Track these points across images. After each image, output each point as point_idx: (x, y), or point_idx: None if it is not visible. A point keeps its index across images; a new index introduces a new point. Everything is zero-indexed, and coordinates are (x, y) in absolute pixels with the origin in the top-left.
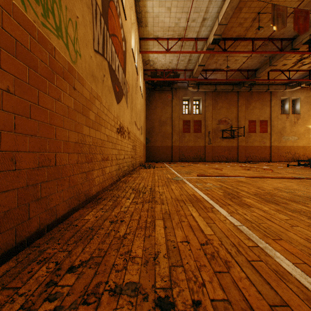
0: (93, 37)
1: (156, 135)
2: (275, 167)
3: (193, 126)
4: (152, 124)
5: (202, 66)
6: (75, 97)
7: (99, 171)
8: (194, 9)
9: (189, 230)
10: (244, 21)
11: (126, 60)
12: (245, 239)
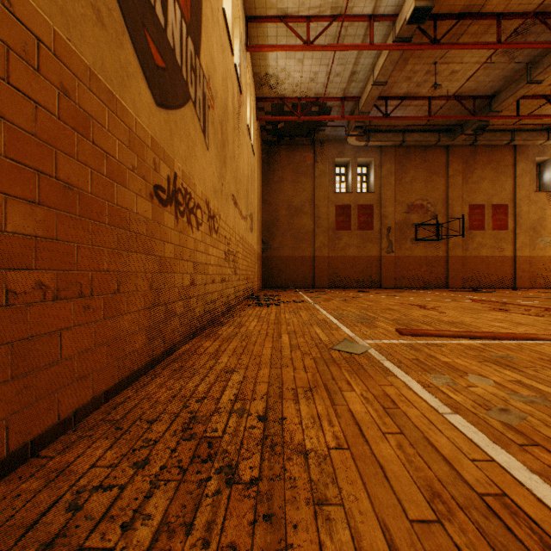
0: None
1: (283, 235)
2: None
3: (356, 216)
4: (275, 212)
5: (380, 86)
6: None
7: None
8: None
9: None
10: None
11: (200, 11)
12: None
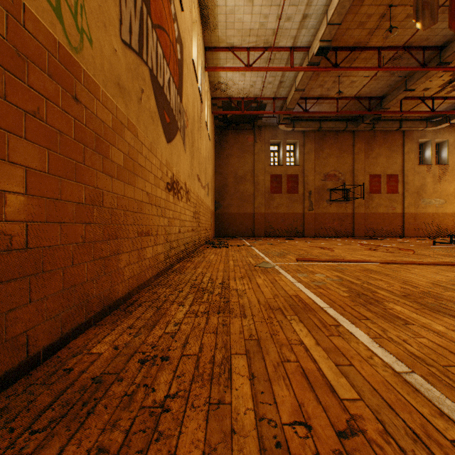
0: (120, 16)
1: (231, 197)
2: (415, 245)
3: (285, 183)
4: (225, 180)
5: (300, 92)
6: (77, 117)
7: (133, 254)
8: (290, 1)
9: (304, 386)
10: (366, 19)
11: (182, 74)
12: (433, 415)
